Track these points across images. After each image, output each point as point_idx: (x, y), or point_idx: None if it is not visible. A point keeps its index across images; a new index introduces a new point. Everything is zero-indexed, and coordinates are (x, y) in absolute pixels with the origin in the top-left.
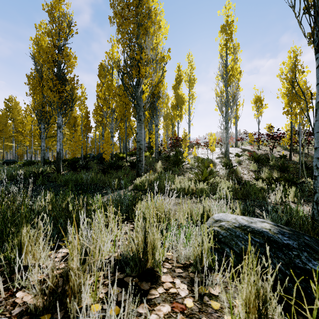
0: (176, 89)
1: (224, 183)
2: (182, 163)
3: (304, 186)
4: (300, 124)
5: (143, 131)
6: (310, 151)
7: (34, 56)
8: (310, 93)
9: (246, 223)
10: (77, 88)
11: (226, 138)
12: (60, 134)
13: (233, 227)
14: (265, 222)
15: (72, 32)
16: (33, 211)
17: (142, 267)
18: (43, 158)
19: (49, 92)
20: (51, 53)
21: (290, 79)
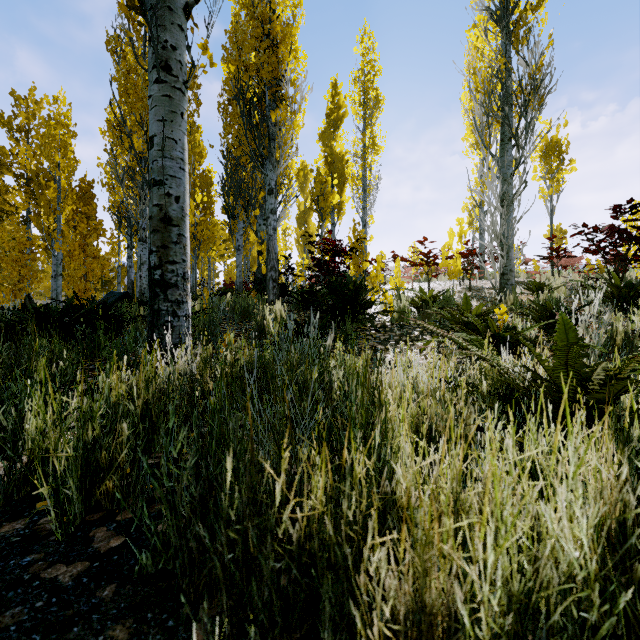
0: (328, 139)
1: None
2: (364, 311)
3: None
4: None
5: (237, 227)
6: None
7: None
8: None
9: None
10: None
11: (504, 228)
12: None
13: None
14: None
15: None
16: None
17: None
18: None
19: None
20: None
21: None
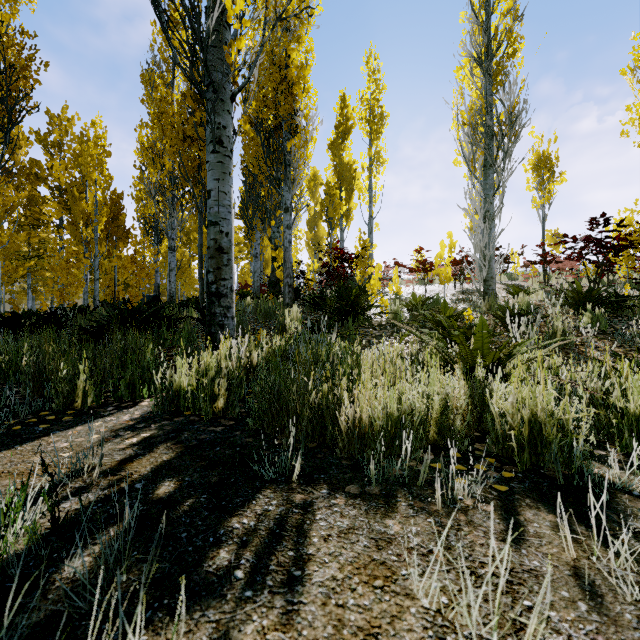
0: (337, 149)
1: None
2: (365, 313)
3: None
4: None
5: (255, 236)
6: None
7: None
8: None
9: None
10: (35, 80)
11: (486, 241)
12: None
13: None
14: None
15: None
16: None
17: None
18: None
19: None
20: None
21: None
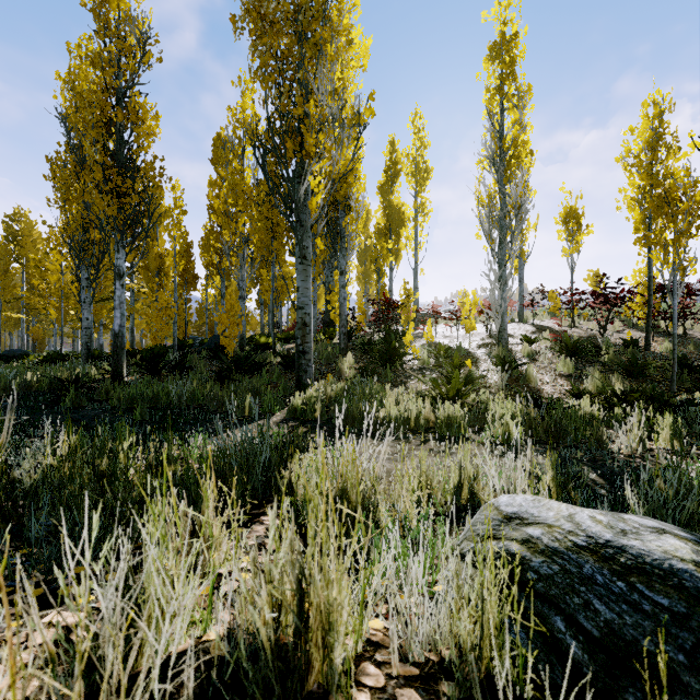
0: (386, 193)
1: (503, 406)
2: (401, 358)
3: (692, 412)
4: (677, 267)
5: (313, 287)
6: (689, 332)
7: (64, 114)
8: (699, 196)
9: (609, 535)
10: (160, 188)
11: (500, 300)
12: (121, 291)
13: (570, 546)
14: (666, 531)
15: (149, 57)
16: (12, 483)
17: (289, 698)
18: (86, 347)
19: (96, 196)
20: (99, 104)
21: (648, 165)
